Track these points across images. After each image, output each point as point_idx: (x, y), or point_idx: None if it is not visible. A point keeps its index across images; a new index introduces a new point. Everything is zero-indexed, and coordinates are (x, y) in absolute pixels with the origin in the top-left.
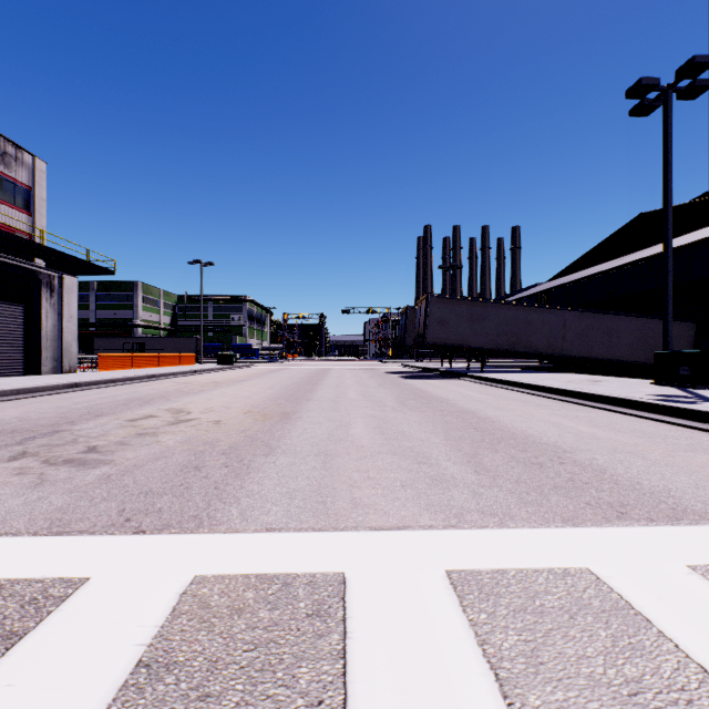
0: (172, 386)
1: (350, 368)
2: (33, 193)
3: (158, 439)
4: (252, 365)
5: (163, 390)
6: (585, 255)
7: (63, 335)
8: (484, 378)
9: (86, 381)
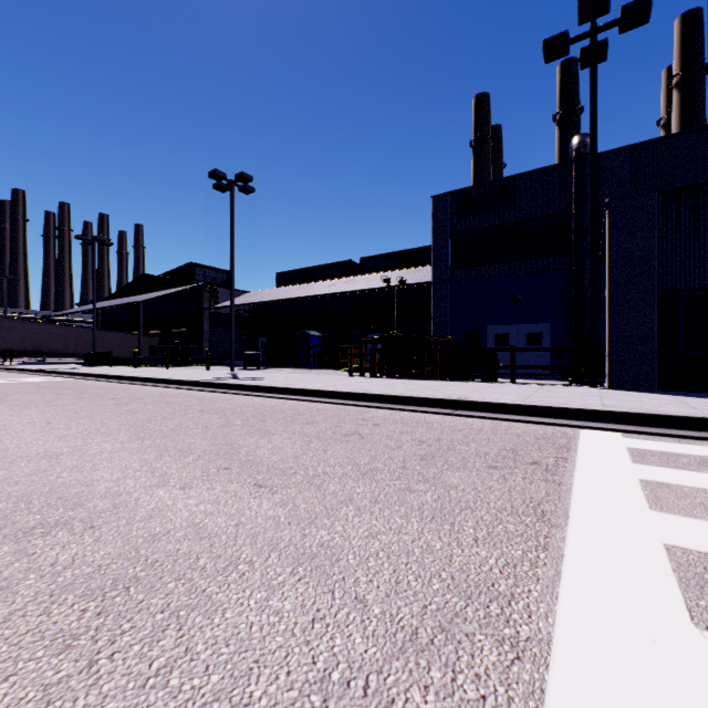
0: None
1: None
2: None
3: None
4: None
5: None
6: (122, 289)
7: None
8: None
9: None
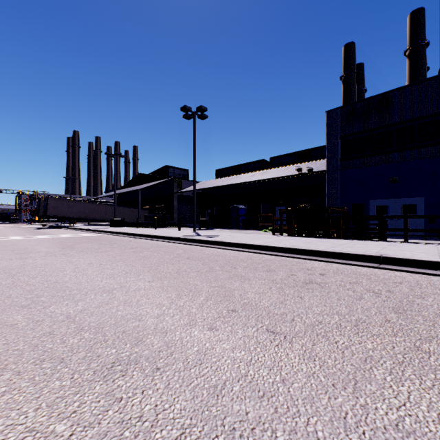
0: None
1: (5, 227)
2: None
3: None
4: None
5: None
6: (128, 182)
7: None
8: (68, 227)
9: None
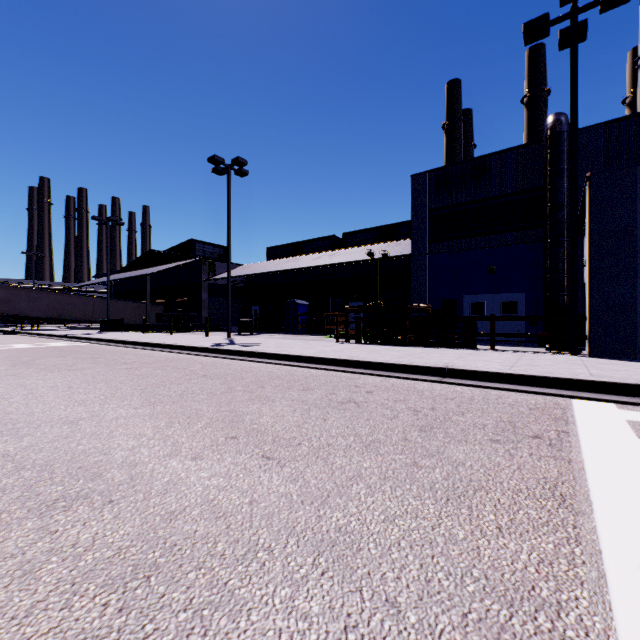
0: None
1: None
2: None
3: None
4: None
5: None
6: (131, 263)
7: None
8: (28, 333)
9: None
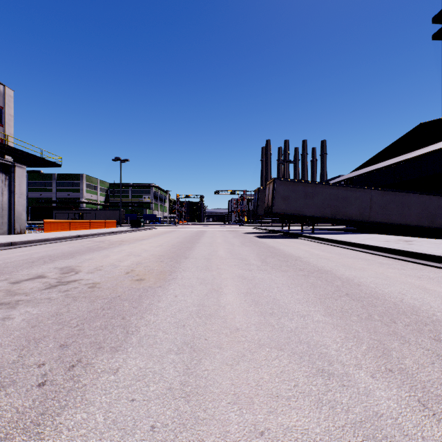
0: (88, 244)
1: (220, 230)
2: (4, 111)
3: (11, 313)
4: (154, 227)
5: (77, 248)
6: (379, 153)
7: (15, 206)
8: (318, 238)
9: (21, 241)
